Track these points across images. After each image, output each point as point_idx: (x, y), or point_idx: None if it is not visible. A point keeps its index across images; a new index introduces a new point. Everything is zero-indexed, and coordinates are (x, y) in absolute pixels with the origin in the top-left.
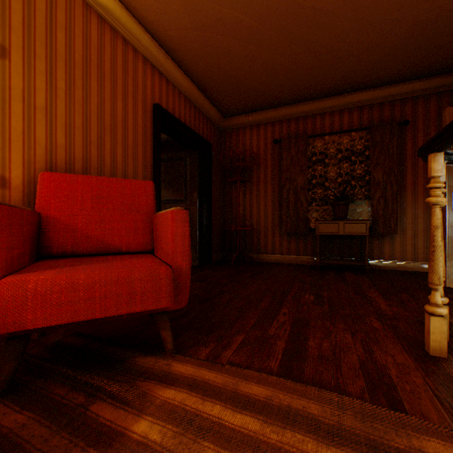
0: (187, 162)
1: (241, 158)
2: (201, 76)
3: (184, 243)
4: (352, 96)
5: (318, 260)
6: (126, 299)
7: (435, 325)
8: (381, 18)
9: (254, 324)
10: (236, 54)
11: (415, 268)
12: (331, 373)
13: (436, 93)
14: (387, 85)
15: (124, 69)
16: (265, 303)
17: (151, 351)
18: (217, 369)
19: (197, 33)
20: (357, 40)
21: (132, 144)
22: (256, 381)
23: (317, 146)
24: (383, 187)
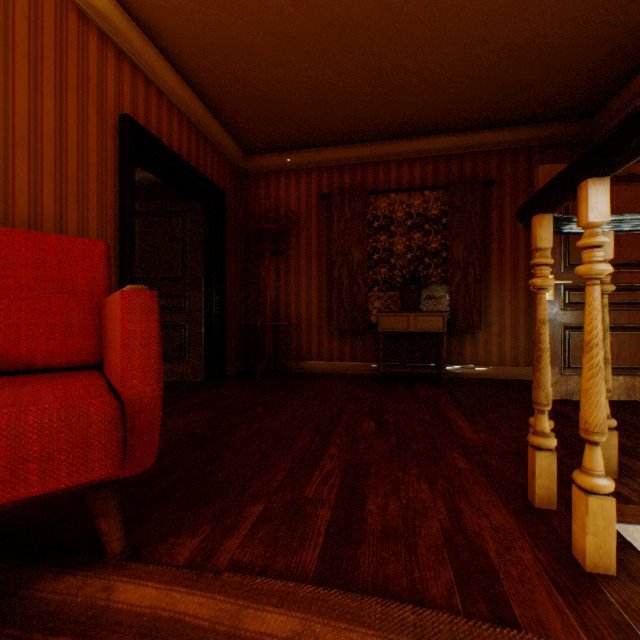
0: (186, 218)
1: (272, 219)
2: (207, 83)
3: (148, 351)
4: (426, 141)
5: (382, 367)
6: (2, 474)
7: (542, 463)
8: (464, 31)
9: (283, 480)
10: (262, 53)
11: (501, 375)
12: (403, 561)
13: (525, 148)
14: (469, 132)
15: (60, 42)
16: (304, 440)
17: (77, 561)
18: (206, 586)
19: (197, 7)
20: (433, 60)
21: (75, 176)
22: (276, 603)
23: (380, 208)
24: (465, 267)
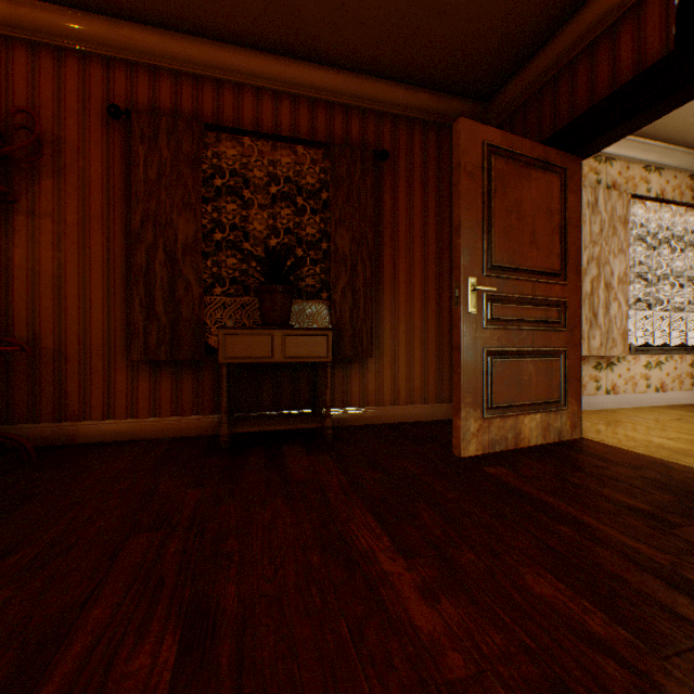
0: None
1: None
2: None
3: None
4: (300, 69)
5: (228, 426)
6: None
7: None
8: None
9: None
10: None
11: (396, 417)
12: None
13: (422, 122)
14: (359, 74)
15: None
16: None
17: None
18: None
19: None
20: None
21: None
22: None
23: (228, 159)
24: (353, 267)
